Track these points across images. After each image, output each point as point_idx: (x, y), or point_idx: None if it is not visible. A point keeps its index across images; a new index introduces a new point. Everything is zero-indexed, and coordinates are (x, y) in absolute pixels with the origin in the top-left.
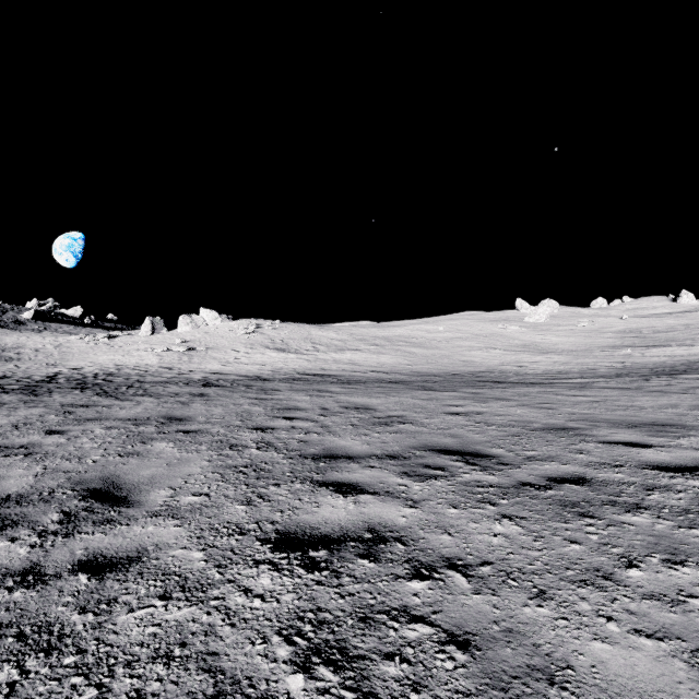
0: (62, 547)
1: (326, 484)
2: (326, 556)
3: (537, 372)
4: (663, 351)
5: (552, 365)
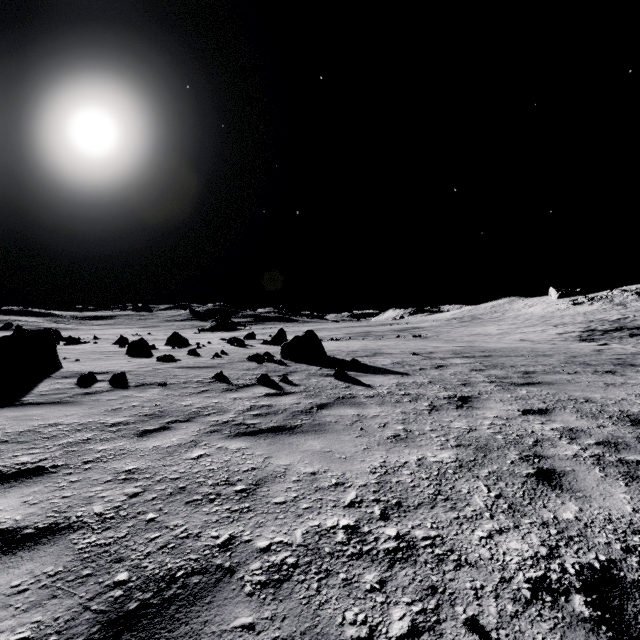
0: (199, 424)
1: (49, 531)
2: None
3: None
4: None
5: None
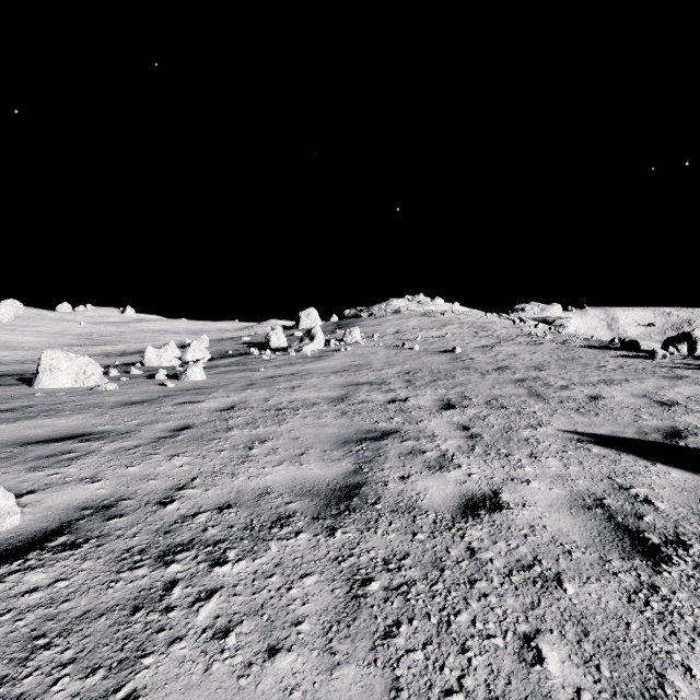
0: None
1: None
2: None
3: (12, 361)
4: (101, 348)
5: (22, 357)
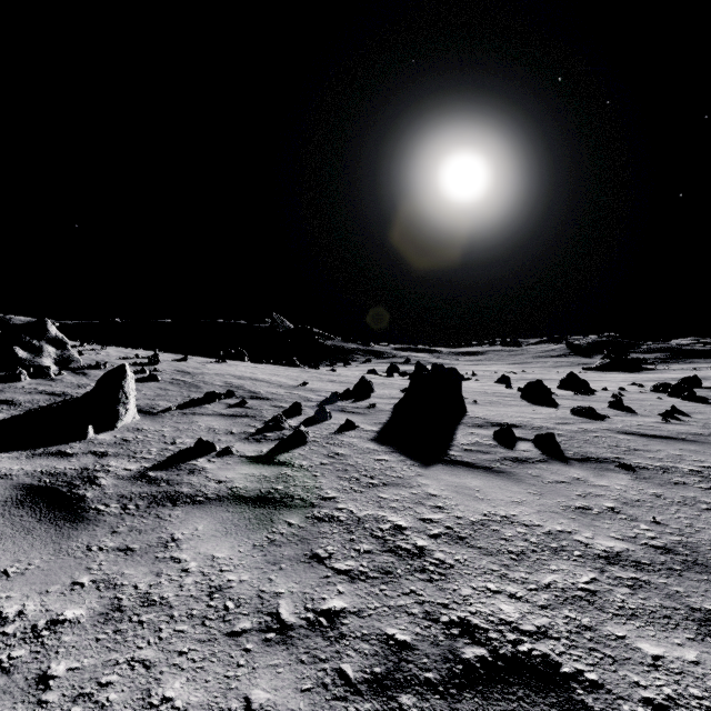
0: None
1: None
2: (459, 645)
3: None
4: None
5: None
